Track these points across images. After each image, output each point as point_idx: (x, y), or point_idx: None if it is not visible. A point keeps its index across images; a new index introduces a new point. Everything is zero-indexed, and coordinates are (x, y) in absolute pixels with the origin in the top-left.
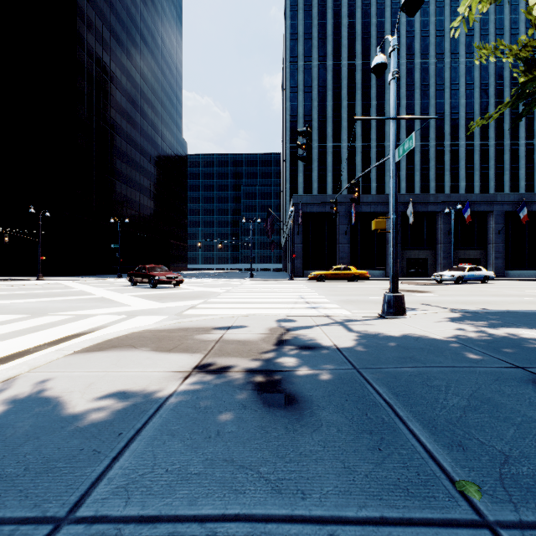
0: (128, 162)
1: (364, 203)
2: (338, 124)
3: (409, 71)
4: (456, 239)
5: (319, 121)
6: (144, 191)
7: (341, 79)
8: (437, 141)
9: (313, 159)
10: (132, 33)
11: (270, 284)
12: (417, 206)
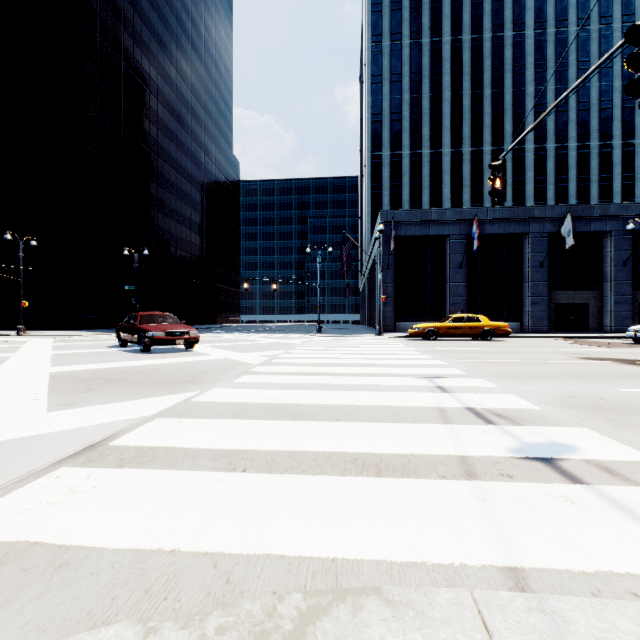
0: (159, 181)
1: (489, 221)
2: (438, 123)
3: (539, 45)
4: (635, 273)
5: (411, 120)
6: (181, 220)
7: (442, 61)
8: (580, 141)
9: (403, 172)
10: (165, 14)
11: (348, 344)
12: (573, 223)
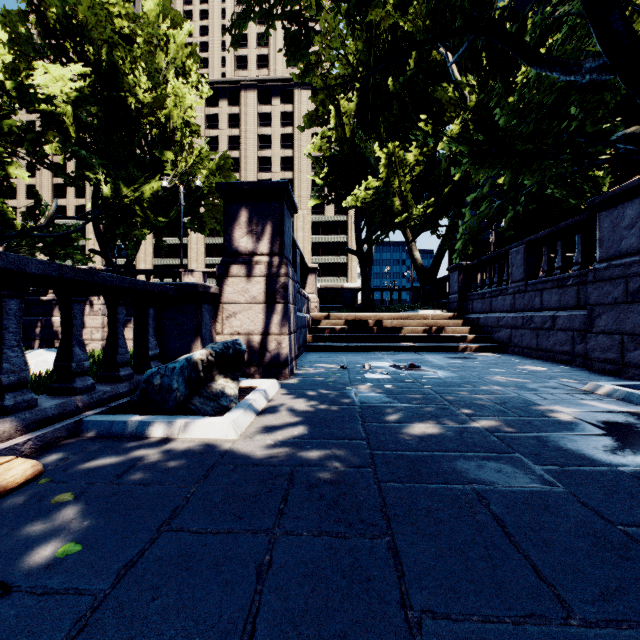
0: None
1: None
2: None
3: None
4: None
5: None
6: None
7: None
8: None
9: None
10: None
11: None
12: None
